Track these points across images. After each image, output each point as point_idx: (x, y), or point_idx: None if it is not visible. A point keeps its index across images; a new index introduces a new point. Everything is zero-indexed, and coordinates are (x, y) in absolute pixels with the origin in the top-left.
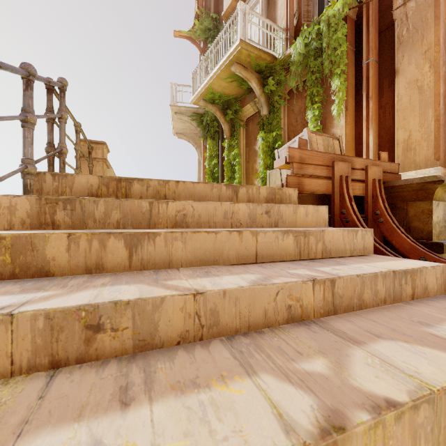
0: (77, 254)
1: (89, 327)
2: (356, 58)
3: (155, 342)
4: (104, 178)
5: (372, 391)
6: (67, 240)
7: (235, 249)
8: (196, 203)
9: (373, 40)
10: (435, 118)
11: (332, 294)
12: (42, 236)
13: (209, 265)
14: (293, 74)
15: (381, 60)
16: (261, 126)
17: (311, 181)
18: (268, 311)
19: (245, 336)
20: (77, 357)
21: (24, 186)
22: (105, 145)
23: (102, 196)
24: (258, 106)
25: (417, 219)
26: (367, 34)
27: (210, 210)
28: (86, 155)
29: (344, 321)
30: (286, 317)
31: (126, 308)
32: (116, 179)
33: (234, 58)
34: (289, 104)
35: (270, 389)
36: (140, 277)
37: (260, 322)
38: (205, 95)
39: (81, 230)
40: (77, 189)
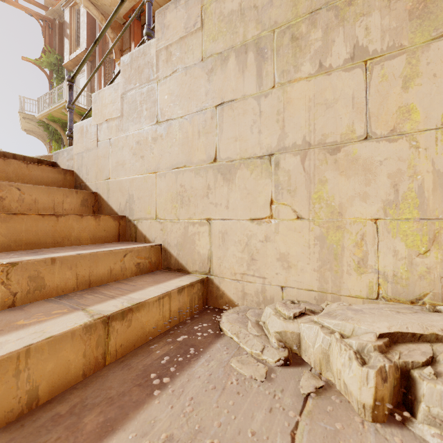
0: None
1: None
2: None
3: None
4: None
5: None
6: None
7: None
8: None
9: None
10: None
11: None
12: None
13: None
14: None
15: None
16: None
17: None
18: None
19: None
20: None
21: None
22: None
23: None
24: None
25: None
26: None
27: None
28: None
29: None
30: None
31: None
32: None
33: (64, 107)
34: None
35: None
36: None
37: None
38: (47, 116)
39: None
40: None
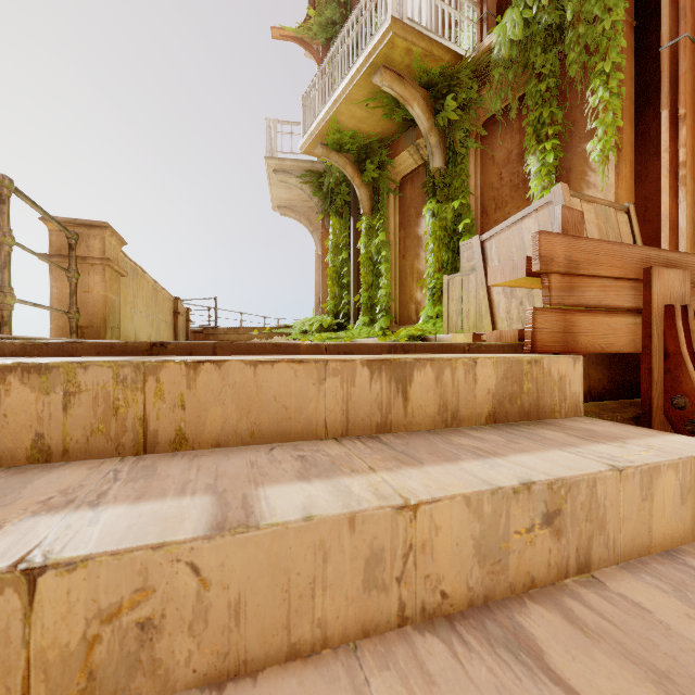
0: None
1: None
2: (638, 42)
3: None
4: None
5: None
6: None
7: None
8: (215, 546)
9: None
10: None
11: None
12: None
13: None
14: (496, 86)
15: None
16: (430, 190)
17: (595, 322)
18: None
19: None
20: None
21: None
22: (109, 229)
23: None
24: (422, 155)
25: None
26: None
27: (297, 562)
28: (67, 250)
29: None
30: None
31: None
32: None
33: (380, 59)
34: (485, 146)
35: None
36: None
37: None
38: (325, 135)
39: None
40: None
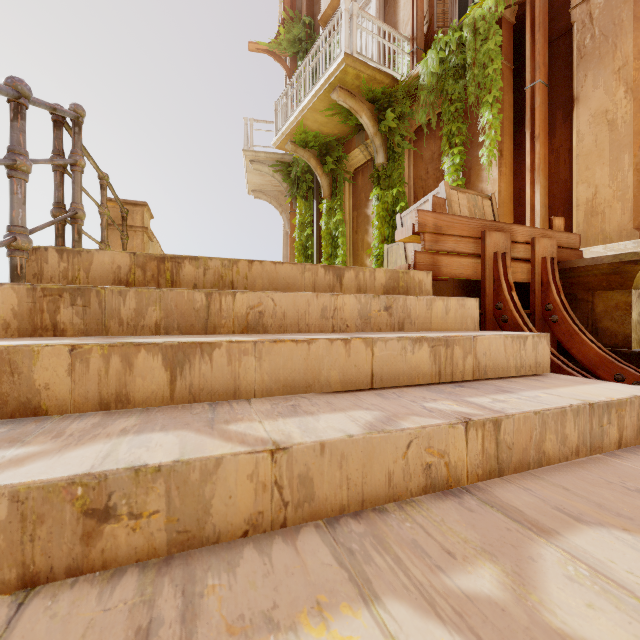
0: (85, 379)
1: (90, 513)
2: (515, 80)
3: (206, 534)
4: (138, 256)
5: (587, 638)
6: (69, 357)
7: (340, 368)
8: (278, 295)
9: (540, 53)
10: (633, 167)
11: (495, 443)
12: (28, 350)
13: (298, 393)
14: (422, 104)
15: (552, 82)
16: (376, 180)
17: (452, 260)
18: (394, 474)
19: (357, 519)
20: (69, 565)
21: (12, 268)
22: (146, 207)
23: (136, 283)
24: (371, 152)
25: (609, 316)
26: (532, 44)
27: (301, 305)
28: (118, 221)
29: (517, 489)
30: (423, 483)
31: (155, 478)
32: (156, 258)
33: (336, 81)
34: (416, 147)
35: (405, 634)
36: (186, 415)
37: (382, 493)
38: (293, 134)
39: (98, 338)
40: (96, 274)
